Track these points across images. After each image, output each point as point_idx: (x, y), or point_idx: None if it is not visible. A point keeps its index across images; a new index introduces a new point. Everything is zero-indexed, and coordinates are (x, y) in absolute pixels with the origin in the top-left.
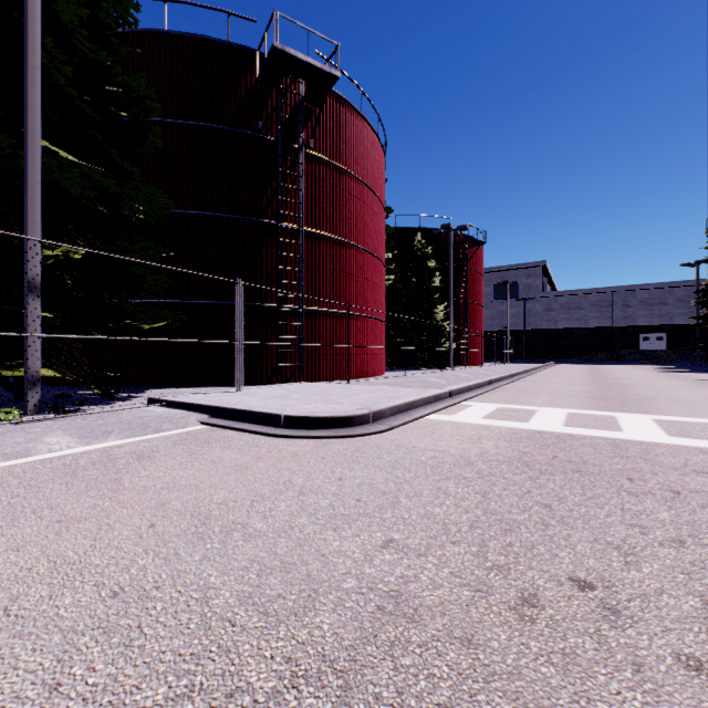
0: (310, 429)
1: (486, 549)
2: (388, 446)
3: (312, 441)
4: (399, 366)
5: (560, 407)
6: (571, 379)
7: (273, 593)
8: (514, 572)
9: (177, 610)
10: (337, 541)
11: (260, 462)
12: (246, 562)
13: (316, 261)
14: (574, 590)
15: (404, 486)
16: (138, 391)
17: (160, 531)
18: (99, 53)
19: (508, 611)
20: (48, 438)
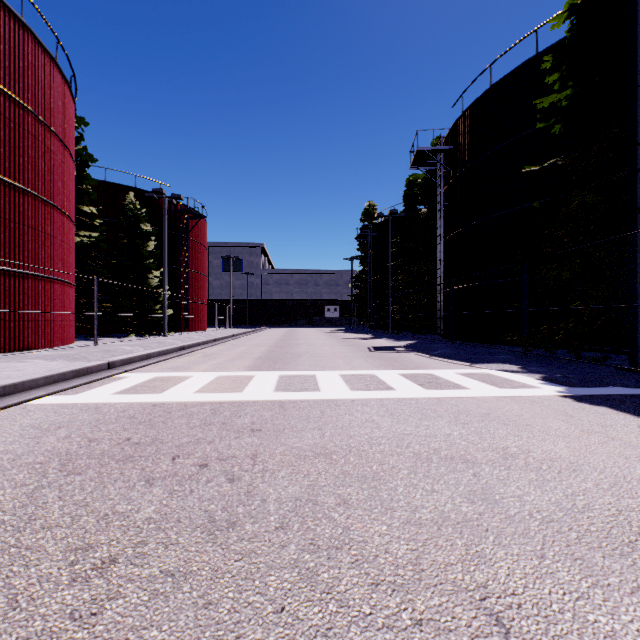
0: None
1: None
2: None
3: None
4: (110, 334)
5: (219, 371)
6: (263, 342)
7: None
8: None
9: None
10: None
11: None
12: None
13: None
14: None
15: None
16: None
17: None
18: None
19: None
20: None
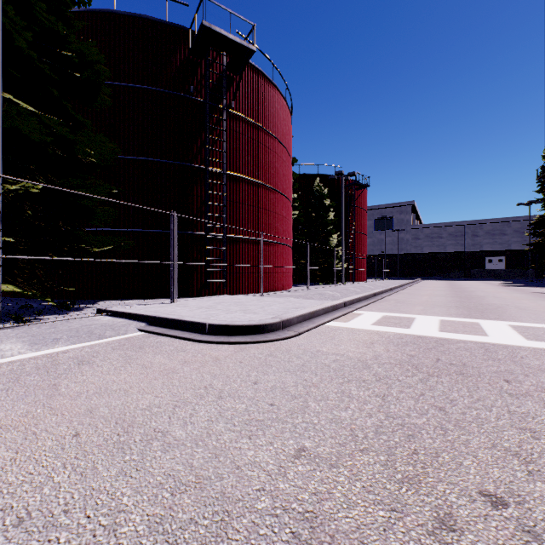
0: (230, 336)
1: (393, 458)
2: (296, 350)
3: (232, 346)
4: (302, 282)
5: (433, 315)
6: (436, 292)
7: (185, 517)
8: (425, 485)
9: (81, 542)
10: (252, 450)
11: (185, 367)
12: (161, 477)
13: (237, 198)
14: (488, 507)
15: (312, 389)
16: (91, 302)
17: (83, 441)
18: (56, 23)
19: (427, 537)
20: (2, 345)
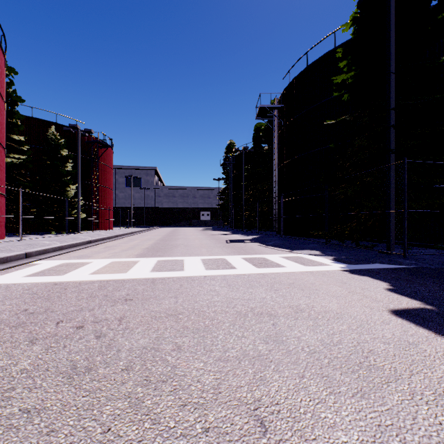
0: None
1: None
2: None
3: None
4: (36, 232)
5: (113, 258)
6: (153, 237)
7: None
8: None
9: None
10: None
11: None
12: None
13: None
14: None
15: None
16: None
17: None
18: None
19: None
20: None
